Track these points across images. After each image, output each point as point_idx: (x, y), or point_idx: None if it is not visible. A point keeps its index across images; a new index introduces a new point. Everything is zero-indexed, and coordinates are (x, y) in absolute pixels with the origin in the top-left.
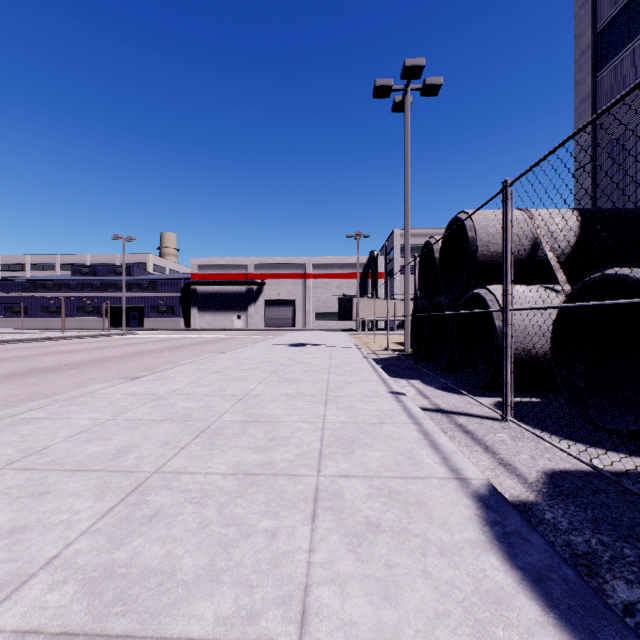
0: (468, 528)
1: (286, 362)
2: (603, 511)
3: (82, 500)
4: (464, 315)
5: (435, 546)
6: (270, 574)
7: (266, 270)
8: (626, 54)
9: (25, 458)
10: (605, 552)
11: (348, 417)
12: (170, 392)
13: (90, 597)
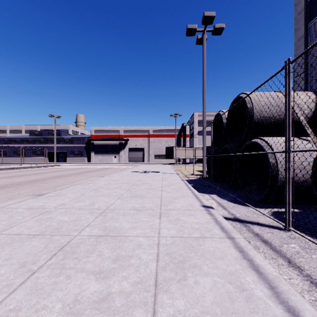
0: None
1: (137, 183)
2: None
3: None
4: (243, 155)
5: None
6: None
7: (129, 133)
8: None
9: None
10: None
11: (177, 231)
12: (57, 206)
13: None
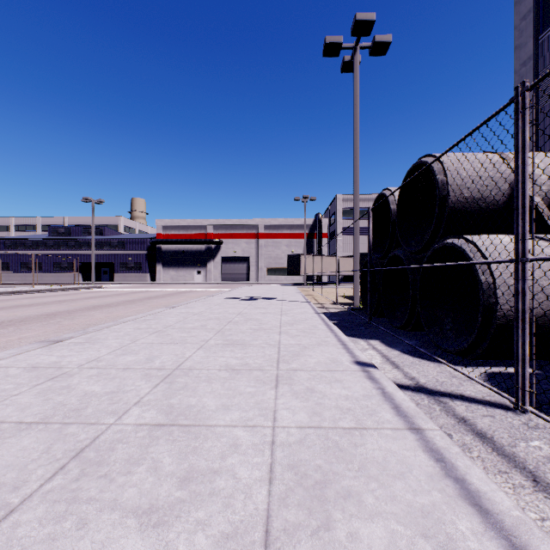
0: None
1: (235, 318)
2: None
3: None
4: (429, 269)
5: None
6: None
7: (223, 230)
8: None
9: None
10: None
11: (309, 414)
12: (83, 364)
13: None
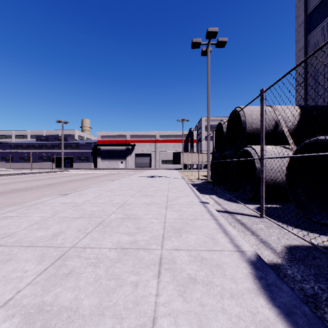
0: (246, 281)
1: (146, 186)
2: (320, 269)
3: (30, 264)
4: (239, 161)
5: (228, 292)
6: (133, 310)
7: (136, 138)
8: (322, 25)
9: (1, 239)
10: (323, 294)
11: (178, 216)
12: (84, 202)
13: (27, 325)
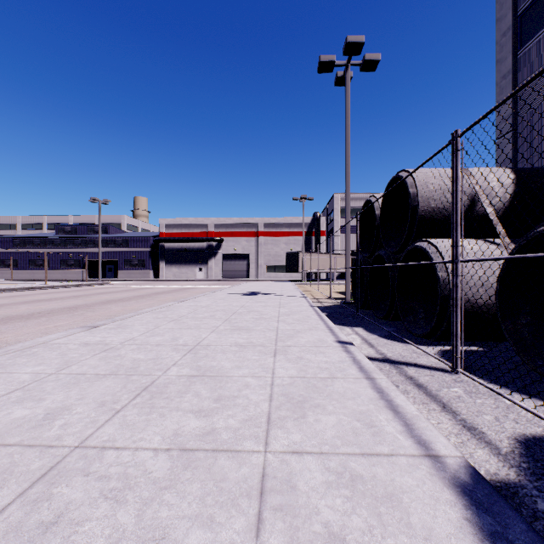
0: None
1: (239, 310)
2: None
3: None
4: (404, 267)
5: None
6: None
7: (224, 229)
8: None
9: None
10: None
11: (298, 370)
12: (123, 342)
13: None
